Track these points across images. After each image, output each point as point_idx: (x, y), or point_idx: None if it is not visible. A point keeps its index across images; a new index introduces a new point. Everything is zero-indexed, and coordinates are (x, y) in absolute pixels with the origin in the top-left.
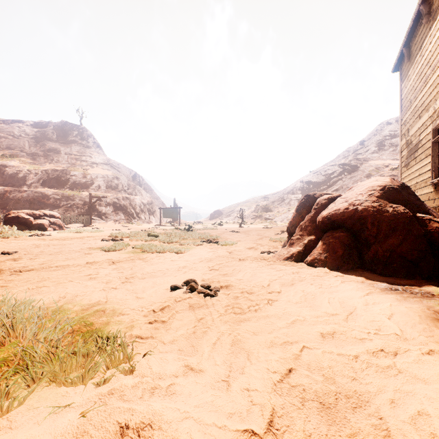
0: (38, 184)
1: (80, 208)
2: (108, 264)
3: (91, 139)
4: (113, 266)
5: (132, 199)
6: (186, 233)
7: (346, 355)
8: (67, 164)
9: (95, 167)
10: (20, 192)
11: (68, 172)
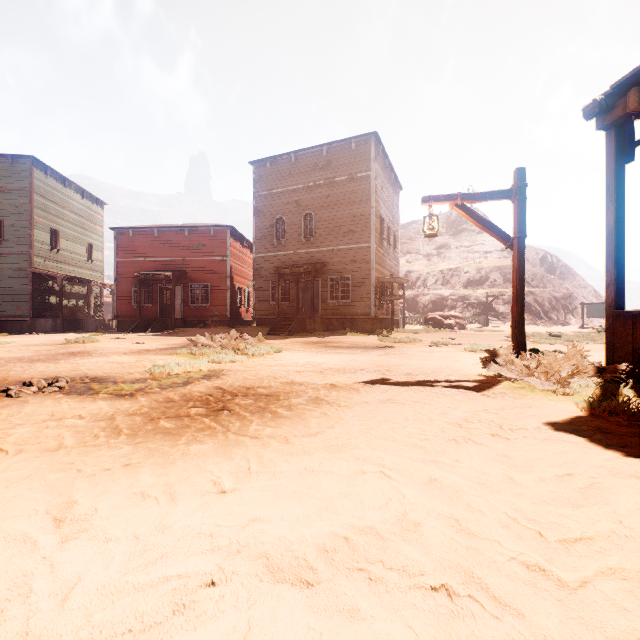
0: (435, 285)
1: (475, 308)
2: None
3: None
4: None
5: (537, 294)
6: (602, 336)
7: (591, 360)
8: (459, 260)
9: (489, 257)
10: (424, 295)
11: (461, 269)
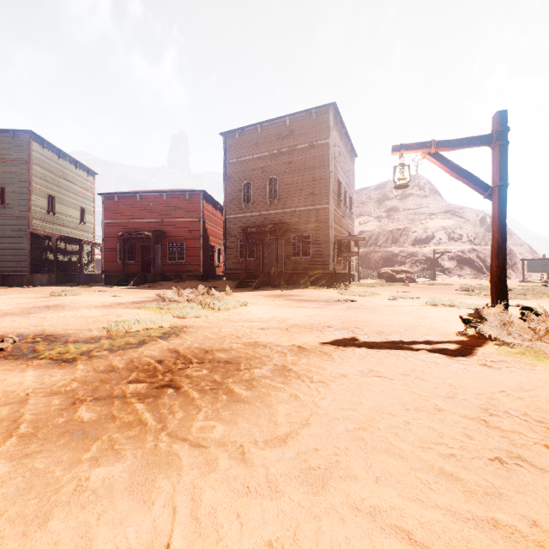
0: (386, 244)
1: (423, 263)
2: (469, 299)
3: (427, 187)
4: (472, 300)
5: (479, 251)
6: None
7: None
8: (406, 221)
9: (434, 218)
10: (375, 252)
11: (409, 229)
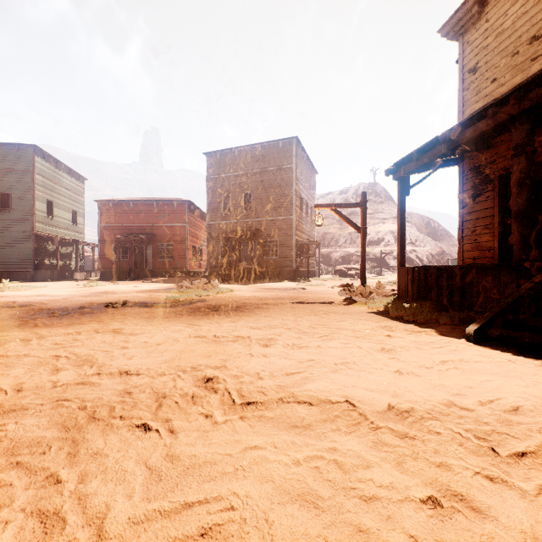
0: (345, 244)
1: (373, 262)
2: None
3: (383, 194)
4: None
5: (418, 252)
6: None
7: None
8: None
9: (386, 222)
10: (335, 252)
11: None
